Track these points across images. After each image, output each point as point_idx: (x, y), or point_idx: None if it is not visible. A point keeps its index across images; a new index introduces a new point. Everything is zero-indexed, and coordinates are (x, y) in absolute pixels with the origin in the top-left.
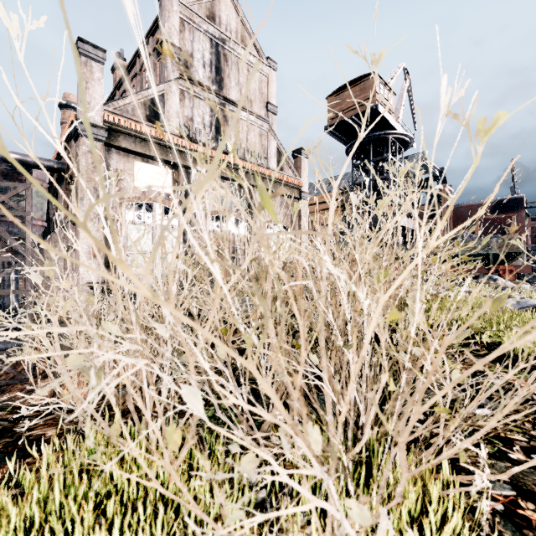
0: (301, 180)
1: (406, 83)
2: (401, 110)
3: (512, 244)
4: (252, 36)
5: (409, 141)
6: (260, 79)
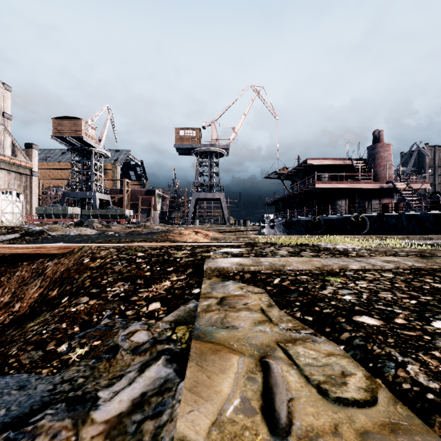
0: (33, 164)
1: (109, 116)
2: (105, 132)
3: (123, 212)
4: None
5: (105, 154)
6: None
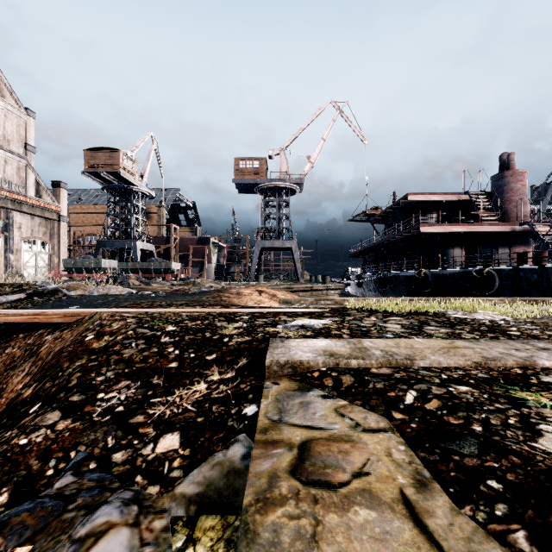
0: (61, 206)
1: (153, 147)
2: (149, 166)
3: (169, 265)
4: (10, 89)
5: (148, 193)
6: (18, 124)
